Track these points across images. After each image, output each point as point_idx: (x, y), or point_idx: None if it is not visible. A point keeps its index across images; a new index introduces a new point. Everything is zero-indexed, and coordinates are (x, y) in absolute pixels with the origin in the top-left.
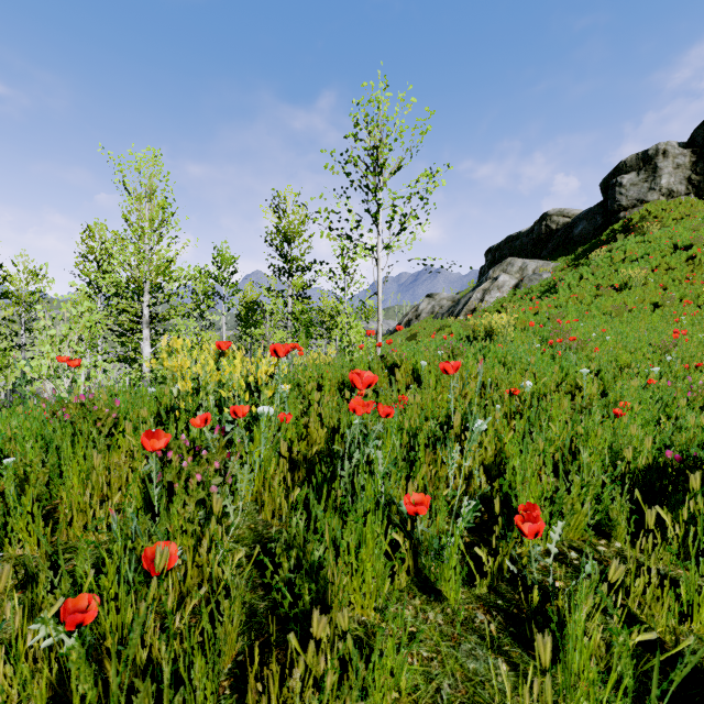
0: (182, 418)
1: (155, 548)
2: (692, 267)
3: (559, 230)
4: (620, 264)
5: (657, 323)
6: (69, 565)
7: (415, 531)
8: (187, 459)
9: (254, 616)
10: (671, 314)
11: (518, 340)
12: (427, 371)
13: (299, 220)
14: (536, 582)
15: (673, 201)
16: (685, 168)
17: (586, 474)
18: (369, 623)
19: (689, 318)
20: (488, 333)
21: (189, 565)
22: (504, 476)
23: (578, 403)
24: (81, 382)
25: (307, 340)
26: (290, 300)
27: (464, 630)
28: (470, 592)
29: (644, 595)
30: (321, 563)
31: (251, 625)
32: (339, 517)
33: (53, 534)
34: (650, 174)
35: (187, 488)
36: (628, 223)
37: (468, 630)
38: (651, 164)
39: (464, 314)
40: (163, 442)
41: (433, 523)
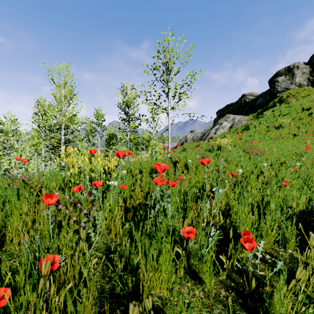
0: (72, 187)
1: (47, 258)
2: (311, 118)
3: (250, 102)
4: (278, 117)
5: (296, 143)
6: (9, 263)
7: (188, 246)
8: (70, 208)
9: (102, 293)
10: (302, 139)
11: (233, 151)
12: (191, 164)
13: (133, 97)
14: (251, 273)
15: (301, 89)
16: (307, 74)
17: (274, 215)
18: (163, 297)
19: (310, 141)
20: (219, 148)
21: (68, 265)
22: (230, 215)
23: (265, 179)
24: (31, 170)
25: (136, 151)
26: (129, 133)
27: (215, 301)
28: (216, 278)
29: (309, 281)
30: (138, 265)
31: (100, 298)
32: (148, 238)
33: (3, 246)
34: (291, 76)
35: (68, 224)
36: (281, 99)
37: (216, 301)
38: (291, 72)
39: (207, 139)
40: (54, 200)
41: (197, 242)
